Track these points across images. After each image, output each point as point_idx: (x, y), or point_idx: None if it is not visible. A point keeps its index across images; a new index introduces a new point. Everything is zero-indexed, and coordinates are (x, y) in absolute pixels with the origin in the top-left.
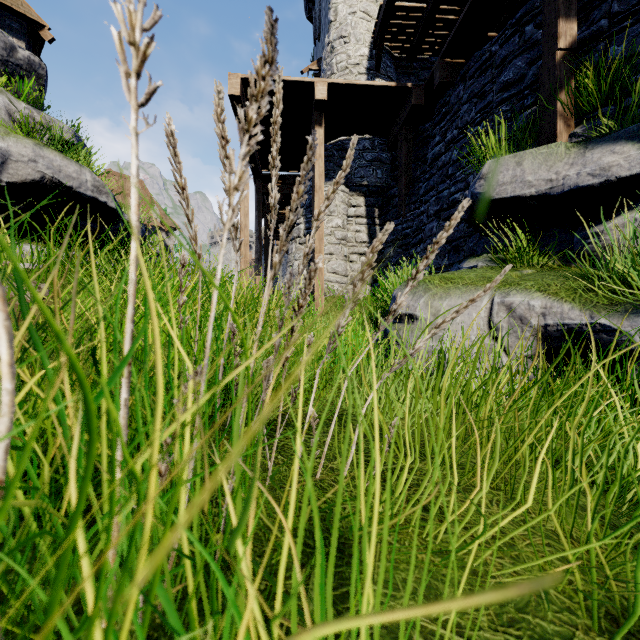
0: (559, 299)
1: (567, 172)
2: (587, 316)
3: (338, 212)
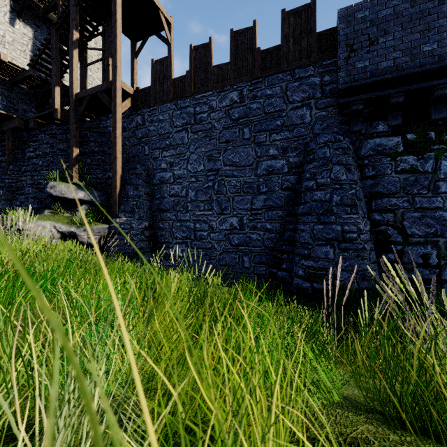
0: (65, 226)
1: (72, 194)
2: (70, 229)
3: None
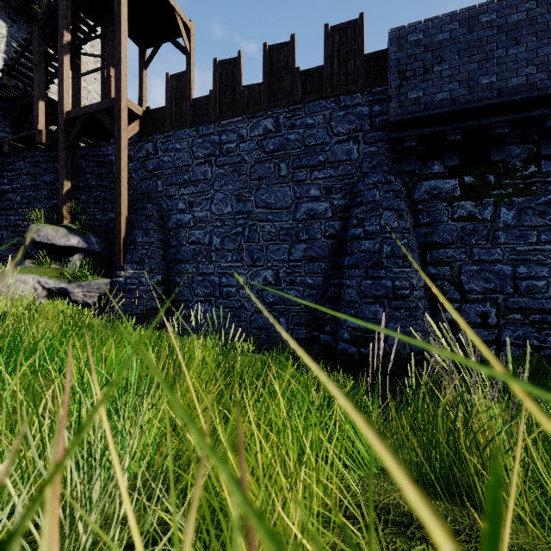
0: (53, 280)
1: (62, 240)
2: (60, 285)
3: None
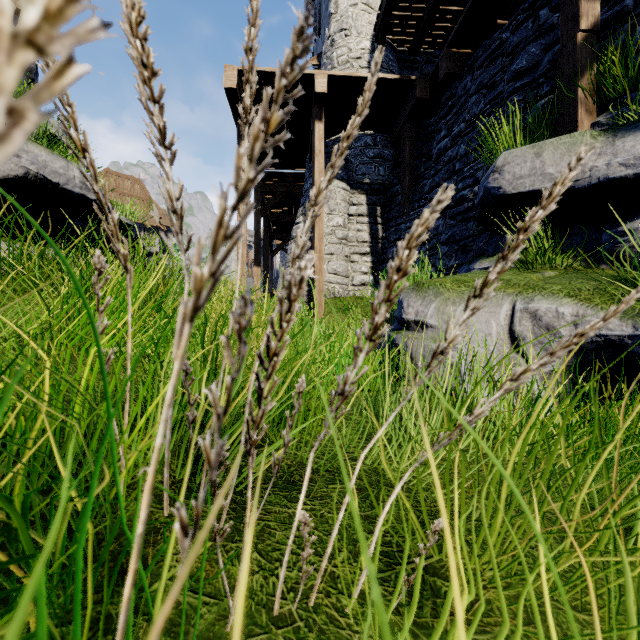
0: (593, 306)
1: (594, 163)
2: (629, 326)
3: (339, 210)
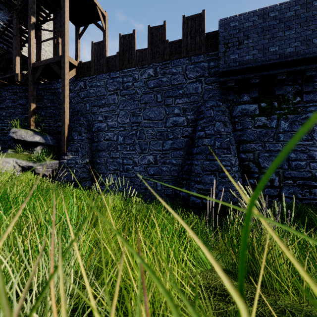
0: (25, 161)
1: (30, 138)
2: (29, 164)
3: None
